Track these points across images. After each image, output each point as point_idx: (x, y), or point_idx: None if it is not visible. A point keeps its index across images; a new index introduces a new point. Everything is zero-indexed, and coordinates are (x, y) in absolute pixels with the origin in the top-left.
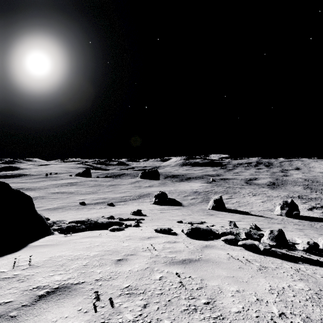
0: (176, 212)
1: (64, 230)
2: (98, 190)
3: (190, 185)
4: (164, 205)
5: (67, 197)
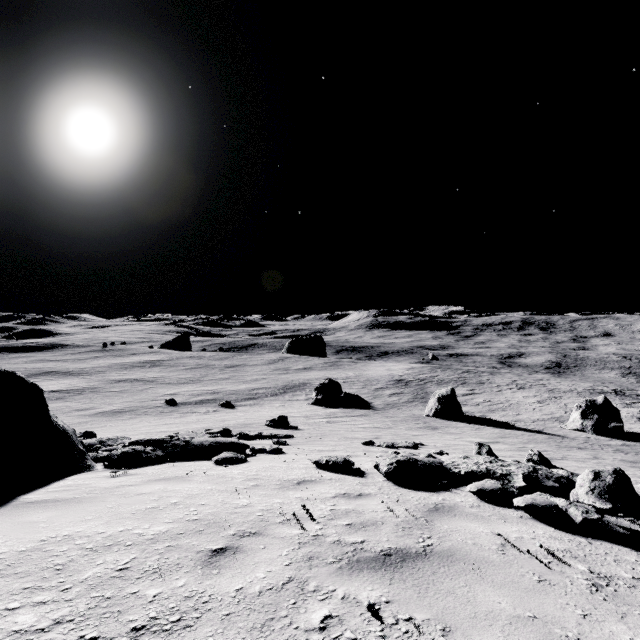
0: (359, 421)
1: (116, 462)
2: (204, 375)
3: (388, 368)
4: (334, 407)
5: (143, 390)
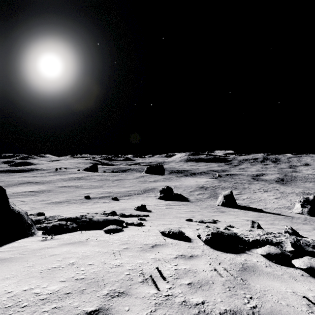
0: (183, 208)
1: (48, 230)
2: (104, 184)
3: (196, 181)
4: (169, 200)
5: (73, 191)
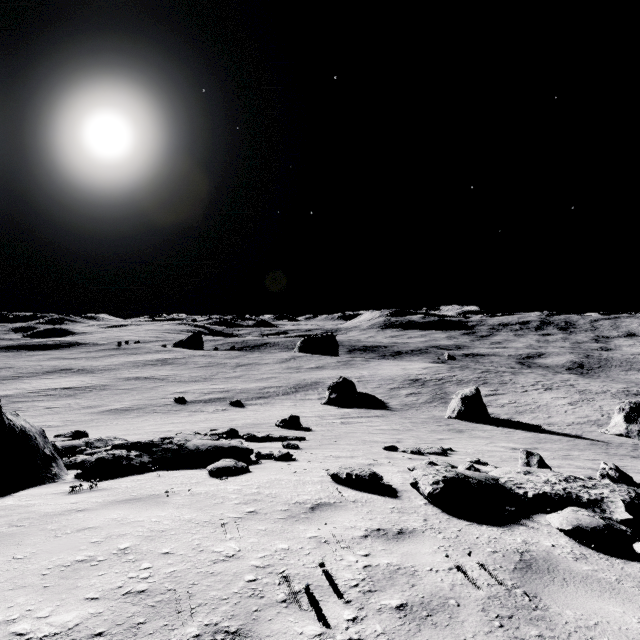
0: (376, 422)
1: (89, 470)
2: (215, 373)
3: (403, 367)
4: (349, 407)
5: (153, 387)
